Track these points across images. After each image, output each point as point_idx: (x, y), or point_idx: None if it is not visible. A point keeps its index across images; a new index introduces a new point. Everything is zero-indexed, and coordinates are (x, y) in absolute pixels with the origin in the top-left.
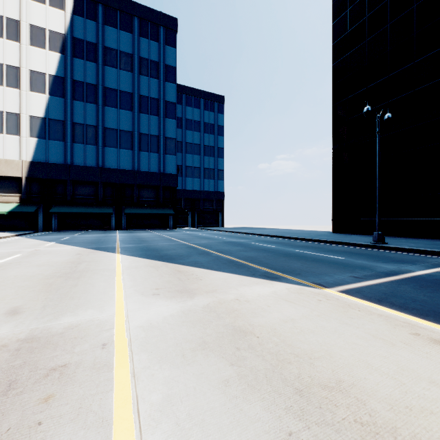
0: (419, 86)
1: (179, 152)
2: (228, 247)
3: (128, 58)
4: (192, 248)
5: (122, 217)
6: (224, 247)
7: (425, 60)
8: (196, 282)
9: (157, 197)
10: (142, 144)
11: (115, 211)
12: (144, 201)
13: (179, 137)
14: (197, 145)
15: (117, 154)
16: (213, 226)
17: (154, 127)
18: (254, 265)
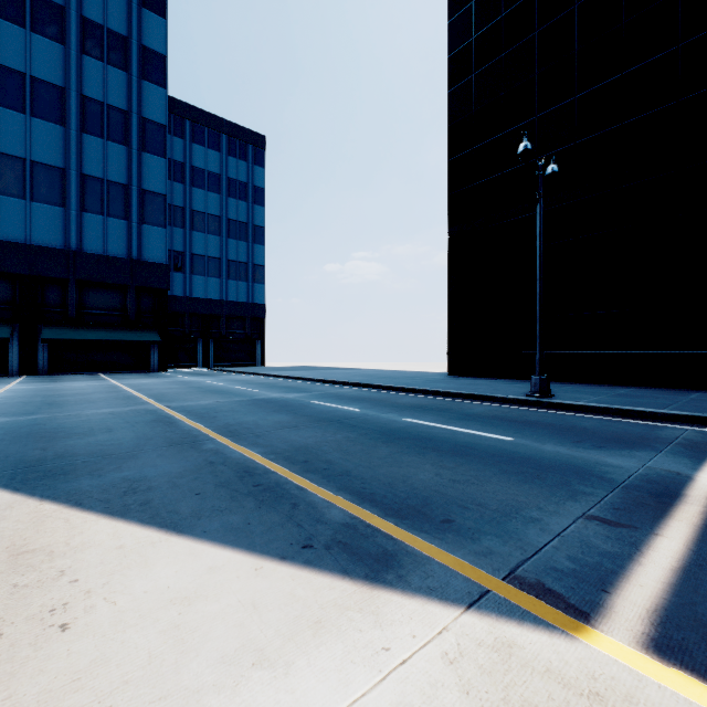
0: (582, 136)
1: (179, 226)
2: (257, 415)
3: (54, 12)
4: (162, 423)
5: (37, 348)
6: (247, 415)
7: (591, 94)
8: (19, 663)
9: (123, 308)
10: (89, 197)
11: (18, 334)
12: (94, 316)
13: (179, 199)
14: (215, 217)
15: (26, 212)
16: (245, 365)
17: (116, 166)
18: (311, 483)
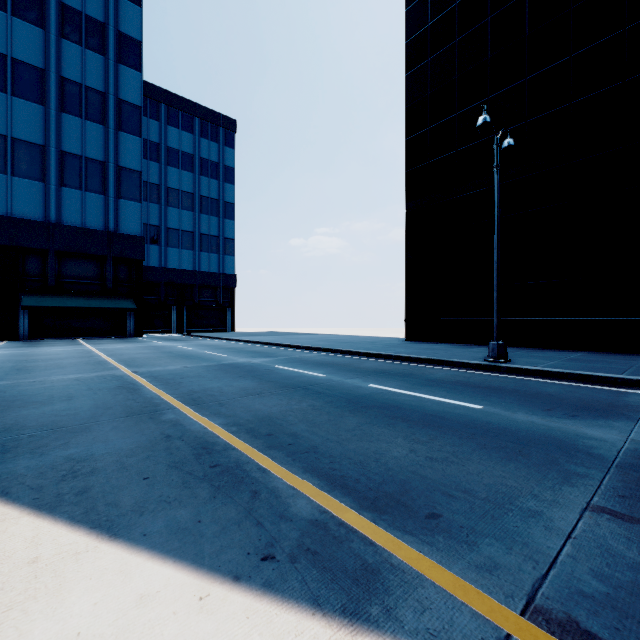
0: (532, 115)
1: (155, 202)
2: (222, 381)
3: None
4: (126, 390)
5: (17, 315)
6: (212, 381)
7: (541, 76)
8: None
9: (101, 277)
10: (67, 172)
11: None
12: (73, 284)
13: (155, 177)
14: (188, 194)
15: (7, 186)
16: (216, 330)
17: (94, 144)
18: (274, 463)
